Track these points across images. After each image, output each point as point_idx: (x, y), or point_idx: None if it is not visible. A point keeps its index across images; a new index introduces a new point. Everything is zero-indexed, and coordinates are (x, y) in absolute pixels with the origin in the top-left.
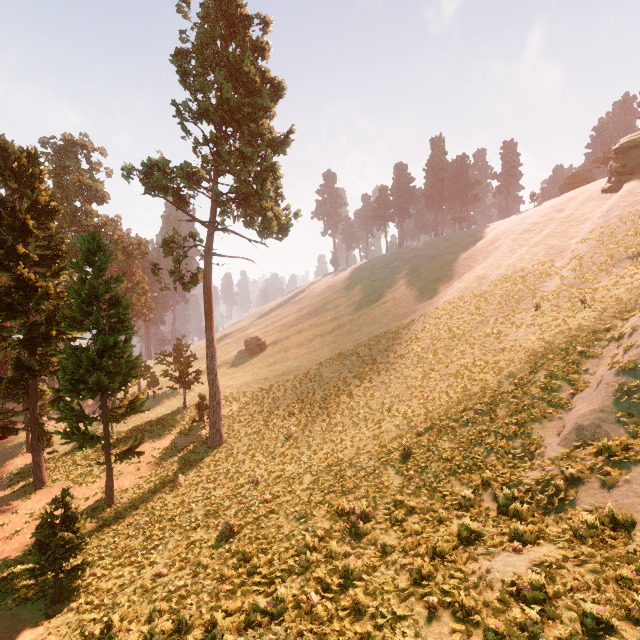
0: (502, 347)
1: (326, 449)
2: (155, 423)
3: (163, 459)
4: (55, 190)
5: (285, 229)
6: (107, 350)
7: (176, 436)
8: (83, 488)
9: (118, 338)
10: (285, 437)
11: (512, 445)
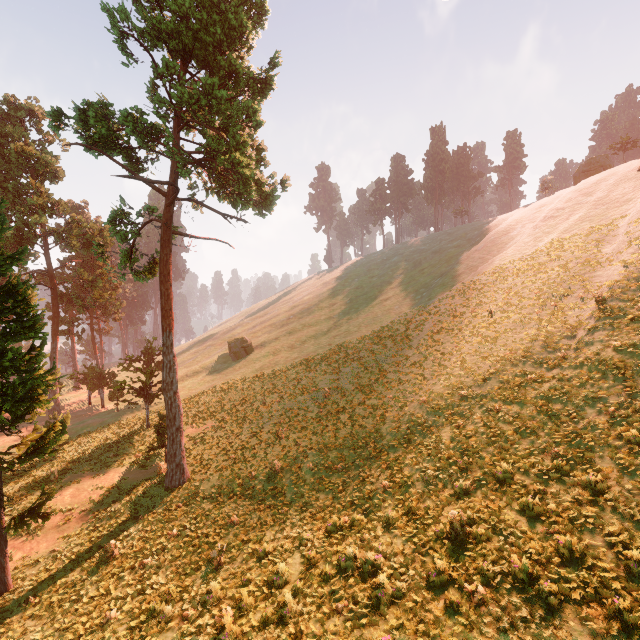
0: (561, 354)
1: (323, 500)
2: (107, 447)
3: (103, 505)
4: None
5: (269, 201)
6: None
7: (129, 468)
8: None
9: (7, 344)
10: (267, 476)
11: None
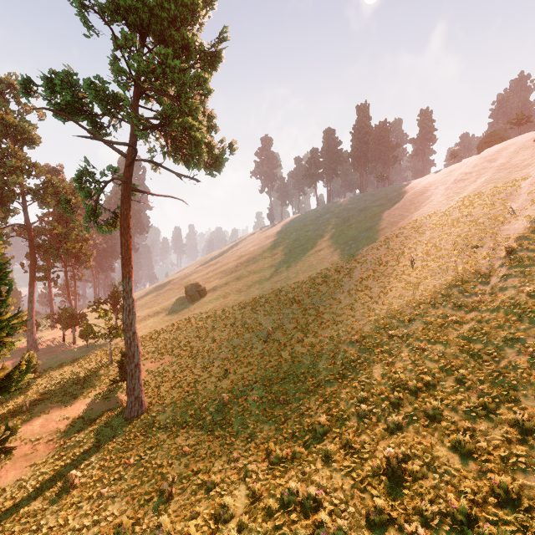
0: (478, 299)
1: (267, 431)
2: (76, 380)
3: (68, 434)
4: None
5: (219, 163)
6: None
7: (93, 399)
8: None
9: None
10: (216, 407)
11: None
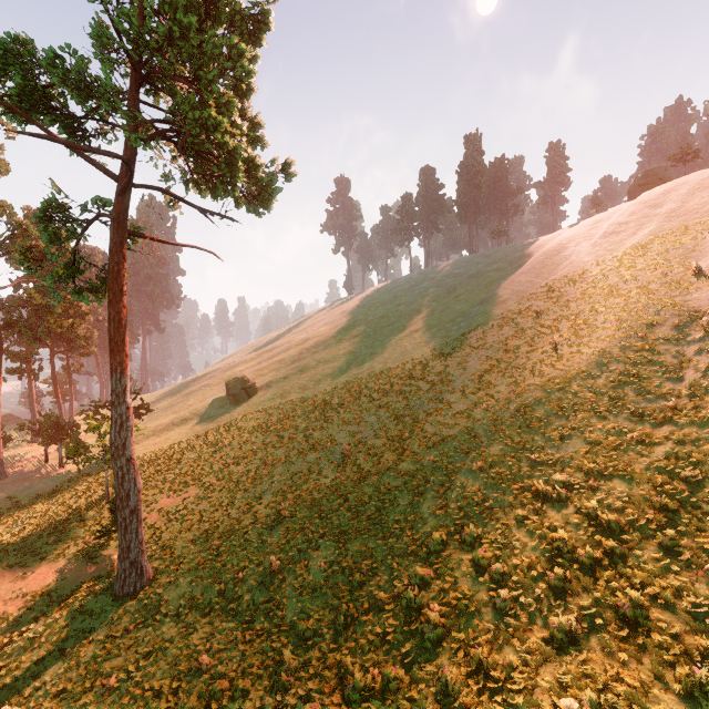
0: (671, 404)
1: (339, 626)
2: (50, 528)
3: (20, 625)
4: None
5: (267, 195)
6: None
7: (71, 561)
8: None
9: None
10: (260, 579)
11: None
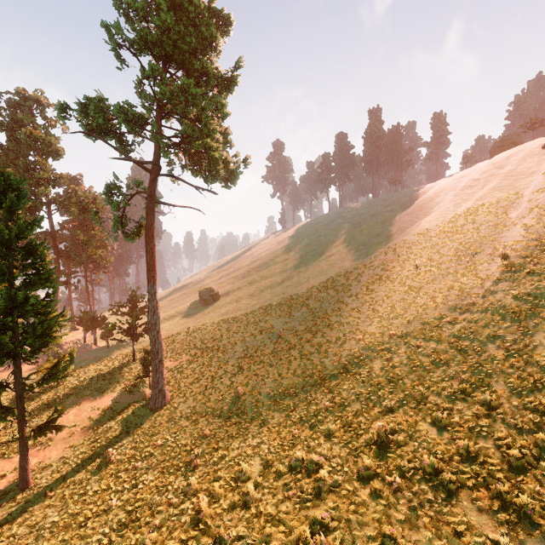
0: (471, 301)
1: (278, 418)
2: (102, 377)
3: (100, 422)
4: (9, 144)
5: (234, 176)
6: (17, 307)
7: (119, 393)
8: (4, 460)
9: (30, 293)
10: (232, 399)
11: (541, 445)
